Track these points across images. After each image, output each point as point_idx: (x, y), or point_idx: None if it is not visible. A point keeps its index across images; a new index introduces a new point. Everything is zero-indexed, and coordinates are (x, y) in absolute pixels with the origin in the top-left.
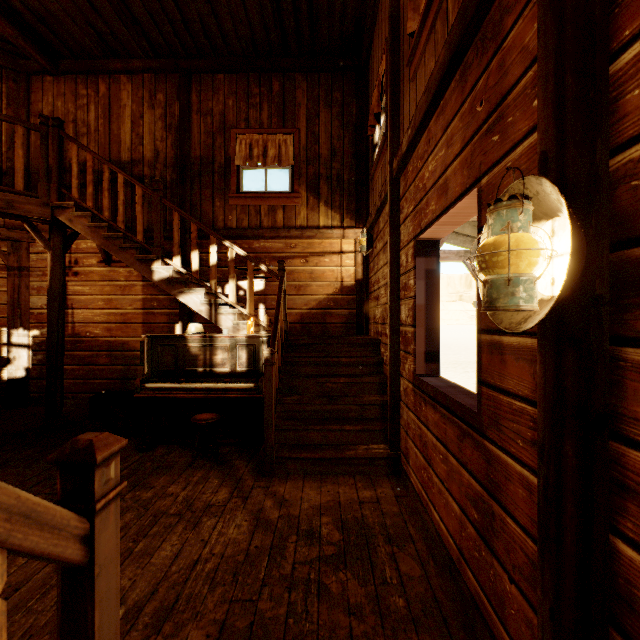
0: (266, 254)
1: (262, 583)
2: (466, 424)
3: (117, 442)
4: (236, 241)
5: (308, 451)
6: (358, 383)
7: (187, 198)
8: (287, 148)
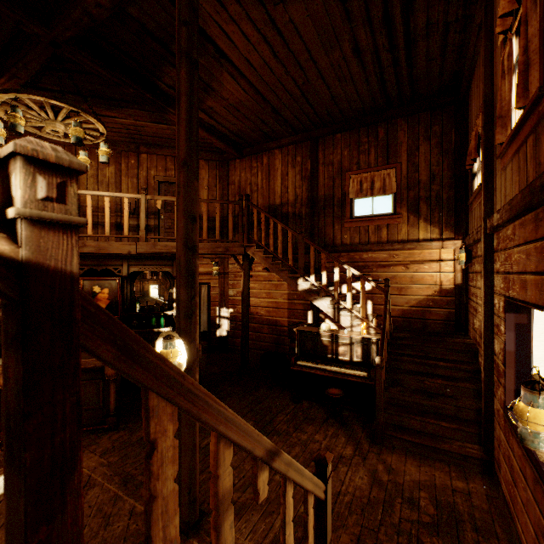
0: (373, 263)
1: (379, 522)
2: (537, 474)
3: (331, 456)
4: (349, 253)
5: (409, 435)
6: (454, 386)
7: (315, 225)
8: (390, 179)
